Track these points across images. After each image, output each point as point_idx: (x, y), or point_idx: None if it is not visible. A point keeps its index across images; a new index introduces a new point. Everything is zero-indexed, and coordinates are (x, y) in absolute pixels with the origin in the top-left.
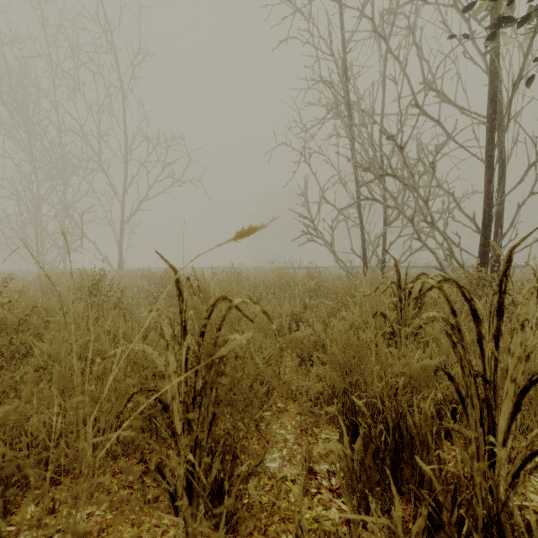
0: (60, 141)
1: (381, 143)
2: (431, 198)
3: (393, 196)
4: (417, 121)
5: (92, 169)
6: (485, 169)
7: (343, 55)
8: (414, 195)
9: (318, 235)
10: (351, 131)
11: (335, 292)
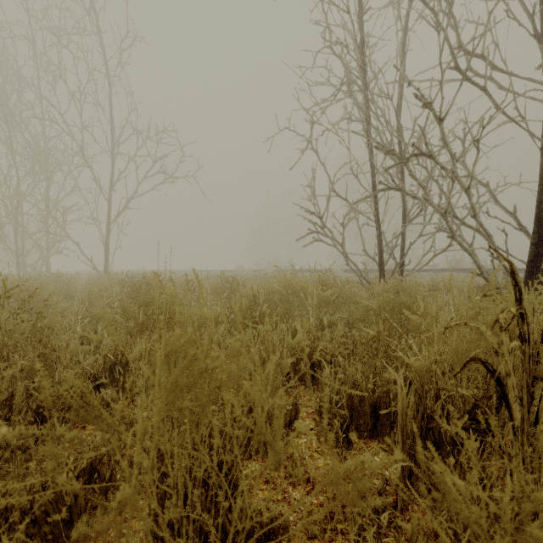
0: (43, 134)
1: (399, 127)
2: (457, 191)
3: (422, 184)
4: (461, 85)
5: (78, 164)
6: (541, 149)
7: (360, 14)
8: (441, 186)
9: (326, 234)
10: (368, 110)
11: (366, 309)
